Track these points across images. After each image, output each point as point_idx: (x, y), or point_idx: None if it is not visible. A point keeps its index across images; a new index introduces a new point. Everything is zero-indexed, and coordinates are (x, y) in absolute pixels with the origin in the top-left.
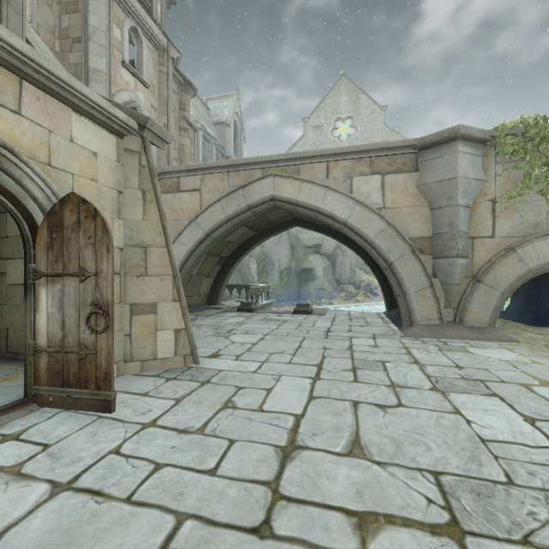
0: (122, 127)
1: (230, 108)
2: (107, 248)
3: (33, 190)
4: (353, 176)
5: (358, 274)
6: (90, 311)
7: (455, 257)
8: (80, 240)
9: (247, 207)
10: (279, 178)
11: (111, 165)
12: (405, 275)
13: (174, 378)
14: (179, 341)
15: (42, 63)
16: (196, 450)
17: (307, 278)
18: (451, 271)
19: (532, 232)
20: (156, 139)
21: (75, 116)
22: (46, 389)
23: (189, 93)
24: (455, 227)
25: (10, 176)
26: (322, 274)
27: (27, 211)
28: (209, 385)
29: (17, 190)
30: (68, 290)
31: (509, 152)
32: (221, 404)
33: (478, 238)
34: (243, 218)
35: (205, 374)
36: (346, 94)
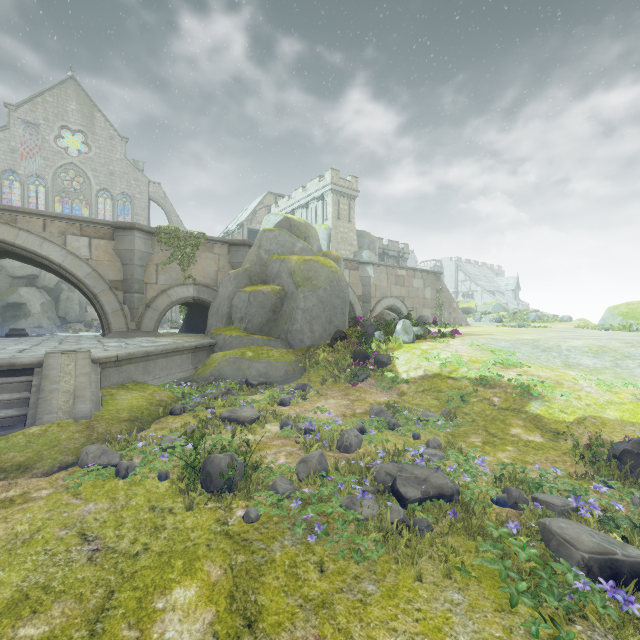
0: None
1: None
2: None
3: None
4: (67, 234)
5: (90, 313)
6: None
7: (134, 293)
8: None
9: None
10: None
11: None
12: (105, 302)
13: None
14: None
15: None
16: None
17: (16, 315)
18: (133, 301)
19: (175, 283)
20: None
21: None
22: None
23: None
24: (134, 277)
25: None
26: (39, 310)
27: None
28: None
29: None
30: None
31: (164, 241)
32: None
33: (149, 284)
34: None
35: None
36: (76, 103)
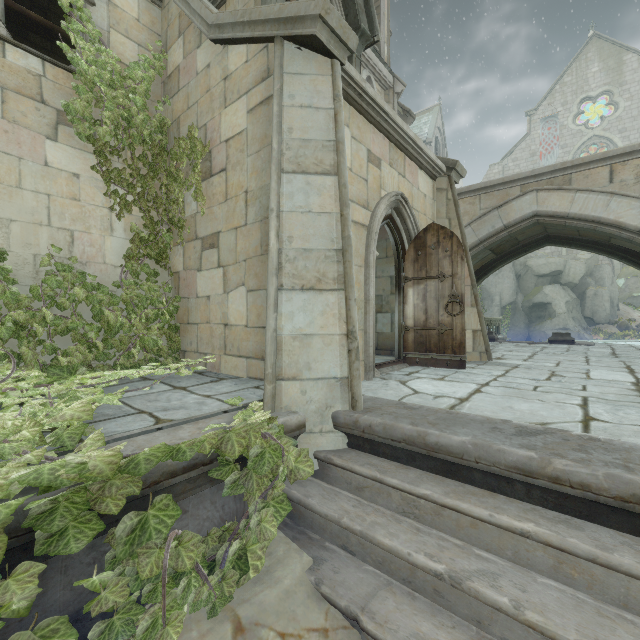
0: (437, 172)
1: (430, 124)
2: (461, 257)
3: (409, 225)
4: None
5: (623, 311)
6: (449, 301)
7: None
8: (439, 254)
9: (503, 227)
10: (543, 193)
11: (430, 203)
12: None
13: (483, 364)
14: (476, 340)
15: (417, 142)
16: (557, 384)
17: (540, 315)
18: None
19: None
20: (456, 176)
21: (419, 171)
22: (413, 353)
23: (407, 123)
24: None
25: (400, 217)
26: (564, 309)
27: (402, 239)
28: (521, 368)
29: (400, 225)
30: (429, 288)
31: None
32: (548, 374)
33: None
34: (496, 239)
35: (507, 364)
36: (598, 62)
